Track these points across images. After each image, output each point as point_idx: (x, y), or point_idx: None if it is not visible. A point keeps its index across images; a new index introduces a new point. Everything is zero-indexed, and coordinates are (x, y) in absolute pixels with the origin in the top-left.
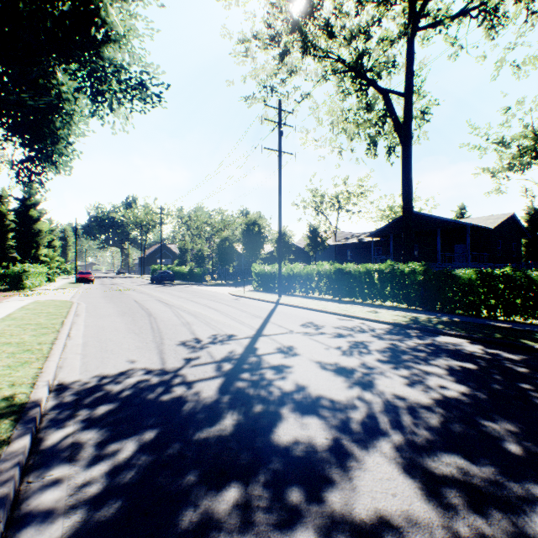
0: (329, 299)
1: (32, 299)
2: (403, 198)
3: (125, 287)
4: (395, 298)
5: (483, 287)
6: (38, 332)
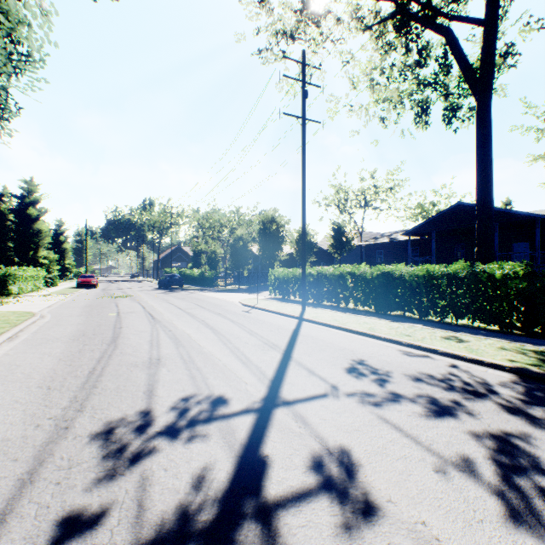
0: (370, 313)
1: None
2: (479, 173)
3: (124, 293)
4: (478, 316)
5: None
6: None
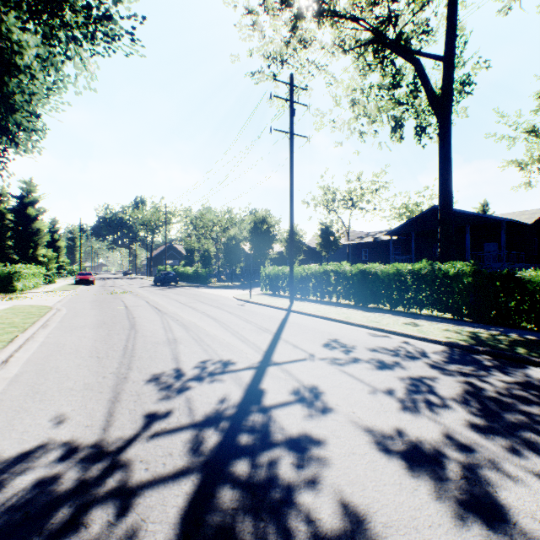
0: (349, 305)
1: (11, 304)
2: (441, 185)
3: (124, 290)
4: (436, 306)
5: None
6: None
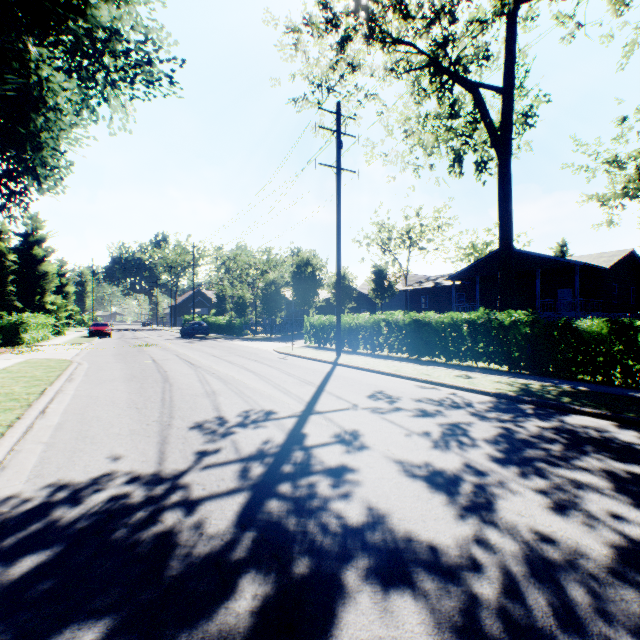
0: (402, 358)
1: (23, 358)
2: (501, 227)
3: (147, 342)
4: (492, 358)
5: (619, 344)
6: (0, 407)
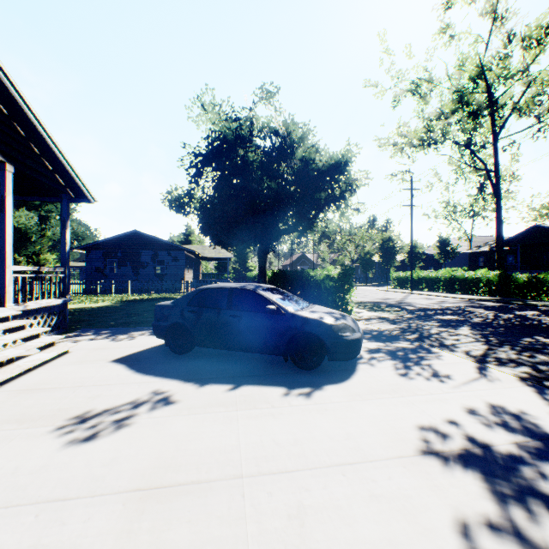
0: (443, 292)
1: None
2: (495, 232)
3: None
4: (482, 291)
5: (527, 284)
6: None
